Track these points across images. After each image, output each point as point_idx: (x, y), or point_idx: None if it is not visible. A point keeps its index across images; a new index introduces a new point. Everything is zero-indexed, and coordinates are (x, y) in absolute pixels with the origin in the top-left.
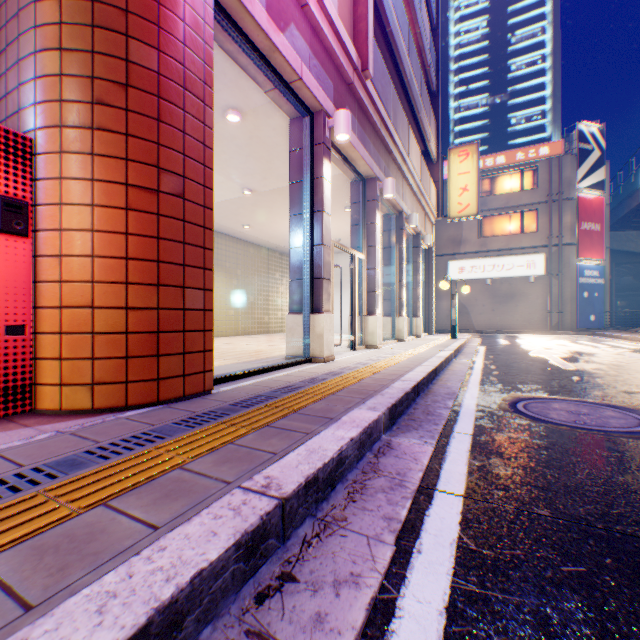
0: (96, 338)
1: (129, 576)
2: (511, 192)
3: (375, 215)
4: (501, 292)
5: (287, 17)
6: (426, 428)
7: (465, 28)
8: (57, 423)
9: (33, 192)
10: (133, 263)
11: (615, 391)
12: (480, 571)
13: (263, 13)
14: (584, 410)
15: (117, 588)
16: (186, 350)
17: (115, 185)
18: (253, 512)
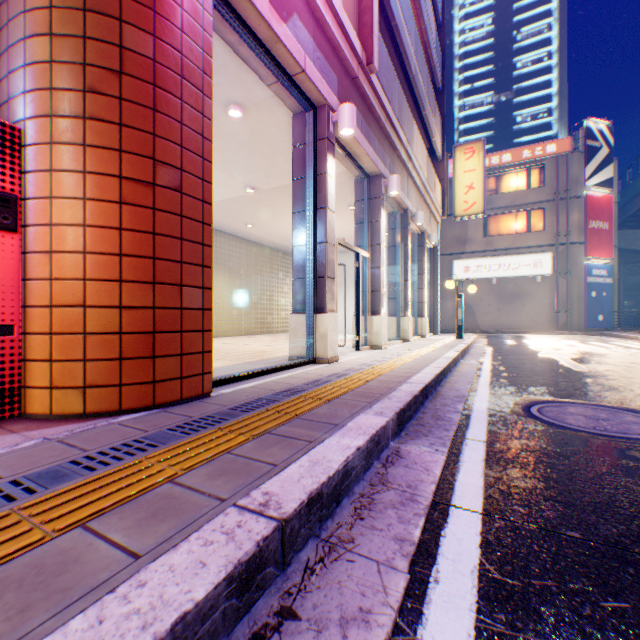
0: (88, 339)
1: (99, 622)
2: (517, 190)
3: (380, 213)
4: (507, 292)
5: (290, 7)
6: (436, 434)
7: (470, 26)
8: (46, 429)
9: (22, 185)
10: (127, 260)
11: (633, 394)
12: (508, 607)
13: (265, 2)
14: (603, 415)
15: (83, 638)
16: (183, 351)
17: (108, 178)
18: (248, 537)
